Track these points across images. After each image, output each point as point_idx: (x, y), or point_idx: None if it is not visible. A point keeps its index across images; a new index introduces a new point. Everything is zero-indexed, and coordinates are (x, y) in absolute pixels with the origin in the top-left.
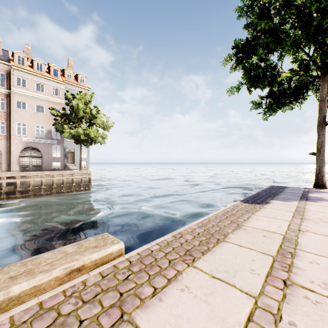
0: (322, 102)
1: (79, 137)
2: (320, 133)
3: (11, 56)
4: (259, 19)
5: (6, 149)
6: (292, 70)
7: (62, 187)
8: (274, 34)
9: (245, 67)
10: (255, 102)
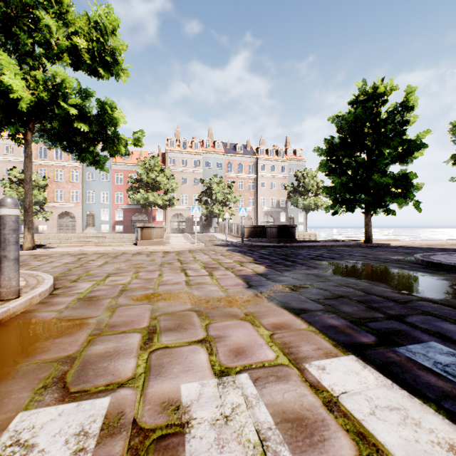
0: None
1: (309, 206)
2: None
3: (254, 150)
4: None
5: (254, 217)
6: None
7: None
8: None
9: None
10: None
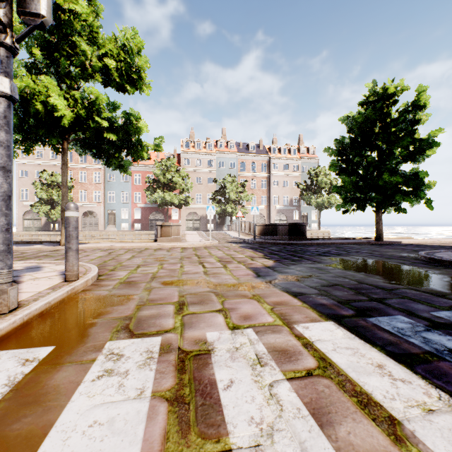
0: None
1: (322, 204)
2: None
3: (267, 149)
4: None
5: (267, 215)
6: None
7: None
8: None
9: None
10: None
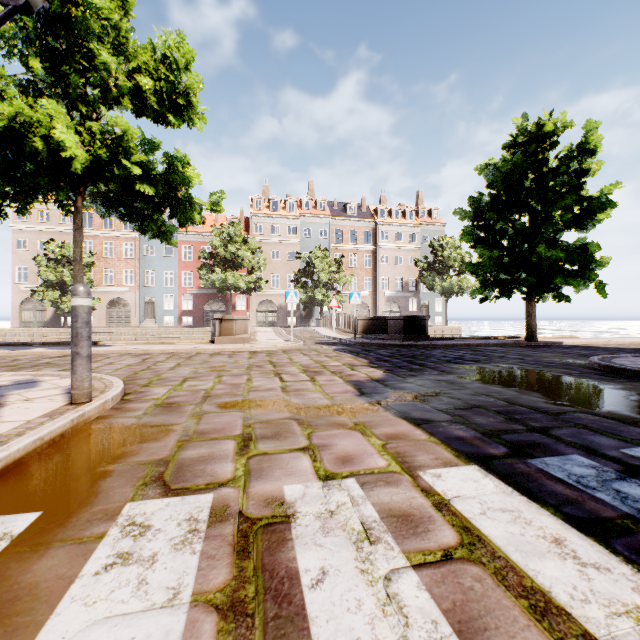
0: None
1: (450, 289)
2: None
3: (372, 210)
4: None
5: (372, 305)
6: None
7: None
8: None
9: None
10: None
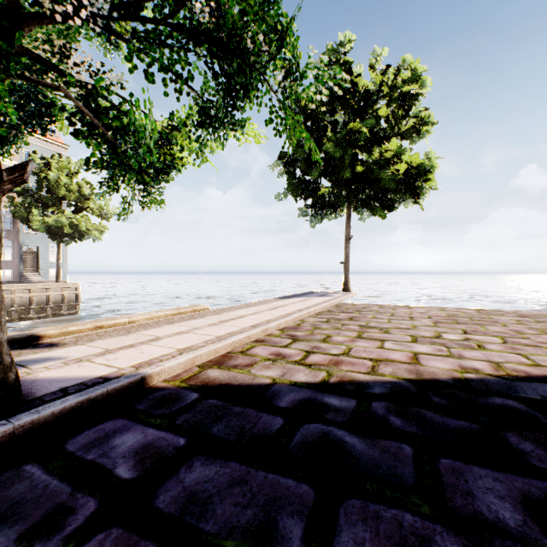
0: (348, 220)
1: (60, 229)
2: (346, 246)
3: None
4: (296, 148)
5: None
6: (329, 188)
7: (30, 310)
8: (307, 165)
9: (289, 180)
10: (303, 210)
